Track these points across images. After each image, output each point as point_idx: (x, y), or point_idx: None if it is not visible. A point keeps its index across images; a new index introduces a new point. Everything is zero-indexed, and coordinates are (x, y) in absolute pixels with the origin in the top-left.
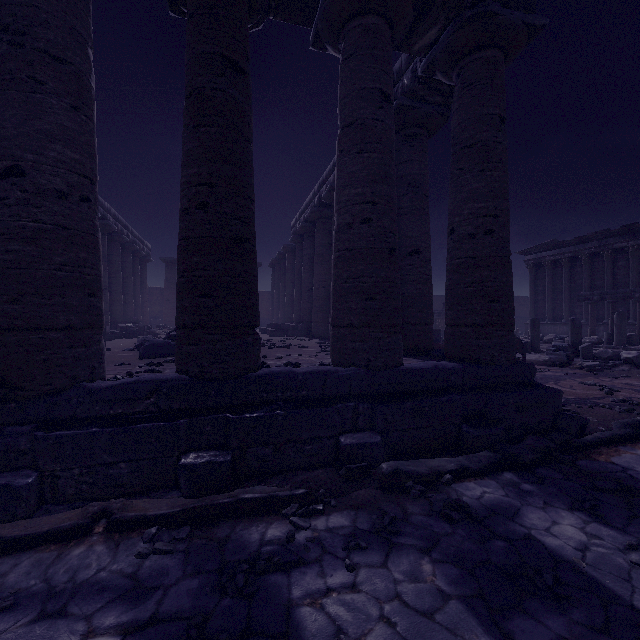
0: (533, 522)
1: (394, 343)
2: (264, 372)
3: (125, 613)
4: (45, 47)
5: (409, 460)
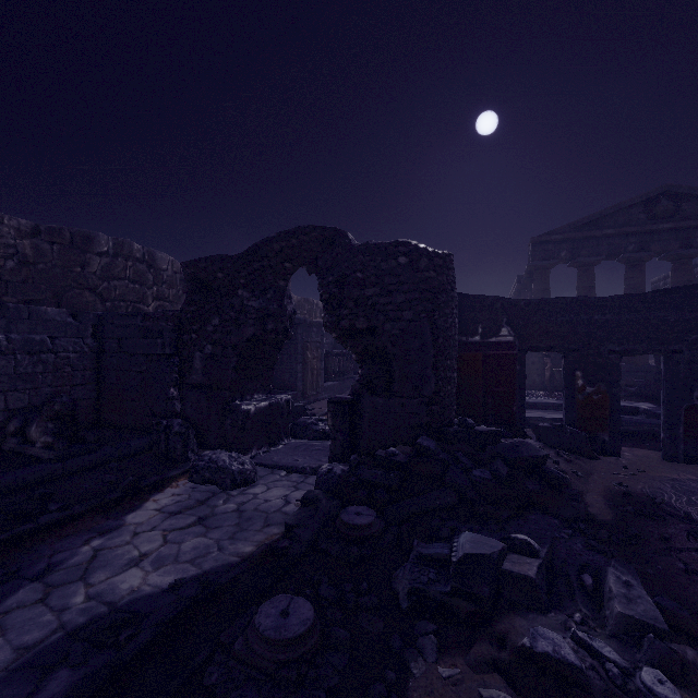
0: None
1: None
2: None
3: None
4: (641, 291)
5: None
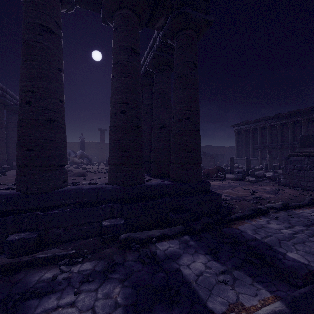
0: (184, 262)
1: (137, 173)
2: (65, 189)
3: None
4: None
5: (140, 231)
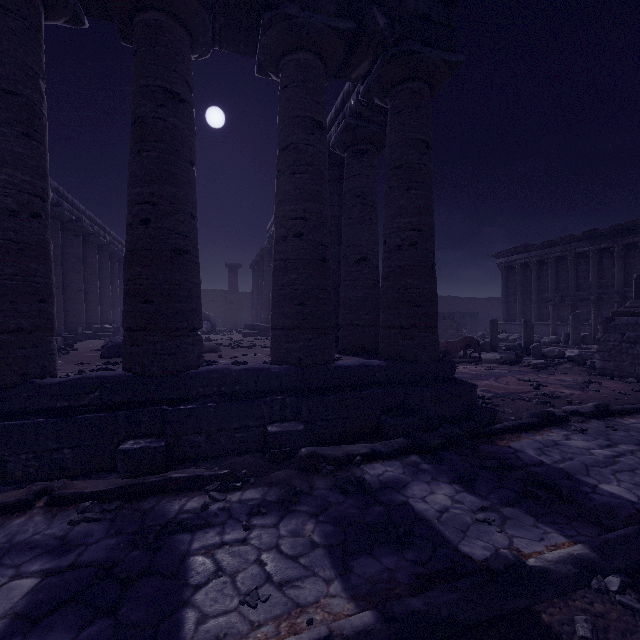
0: (414, 493)
1: (324, 343)
2: (202, 369)
3: (49, 562)
4: None
5: (331, 446)
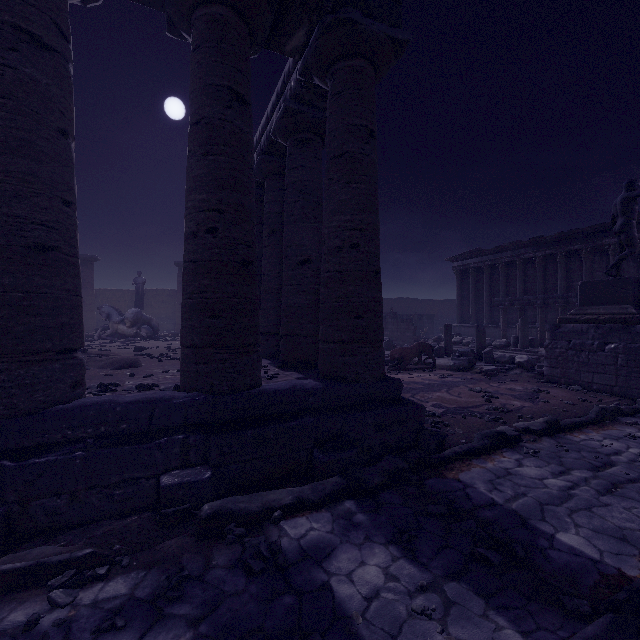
0: (340, 565)
1: (244, 364)
2: (74, 404)
3: None
4: None
5: (248, 494)
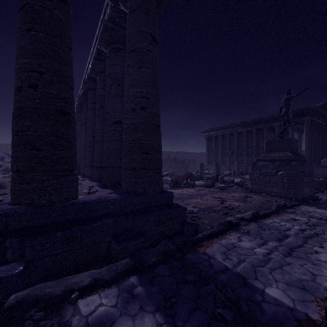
0: None
1: (60, 184)
2: None
3: None
4: None
5: (58, 279)
